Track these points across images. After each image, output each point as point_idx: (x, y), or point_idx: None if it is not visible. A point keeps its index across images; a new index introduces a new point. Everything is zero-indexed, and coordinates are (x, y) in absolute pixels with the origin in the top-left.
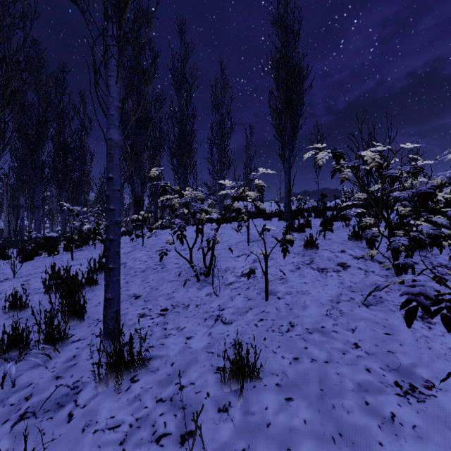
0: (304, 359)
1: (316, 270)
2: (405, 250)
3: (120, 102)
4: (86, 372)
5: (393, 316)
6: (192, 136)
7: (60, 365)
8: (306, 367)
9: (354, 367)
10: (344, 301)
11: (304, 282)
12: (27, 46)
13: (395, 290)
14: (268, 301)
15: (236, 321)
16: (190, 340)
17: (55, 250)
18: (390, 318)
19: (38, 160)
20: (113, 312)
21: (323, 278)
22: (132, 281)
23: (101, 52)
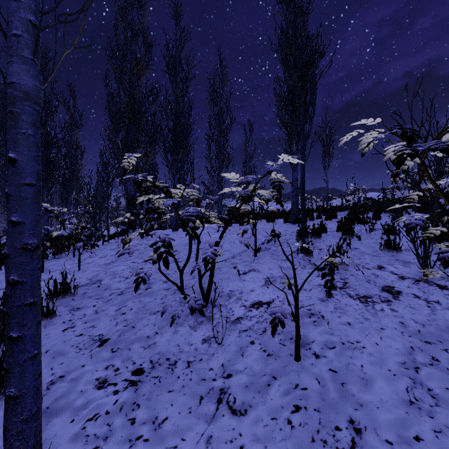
0: None
1: (356, 300)
2: None
3: (35, 15)
4: None
5: None
6: (188, 129)
7: None
8: None
9: None
10: (424, 365)
11: (346, 322)
12: None
13: None
14: (299, 361)
15: (253, 408)
16: None
17: None
18: None
19: None
20: (22, 420)
21: (372, 315)
22: (104, 310)
23: None
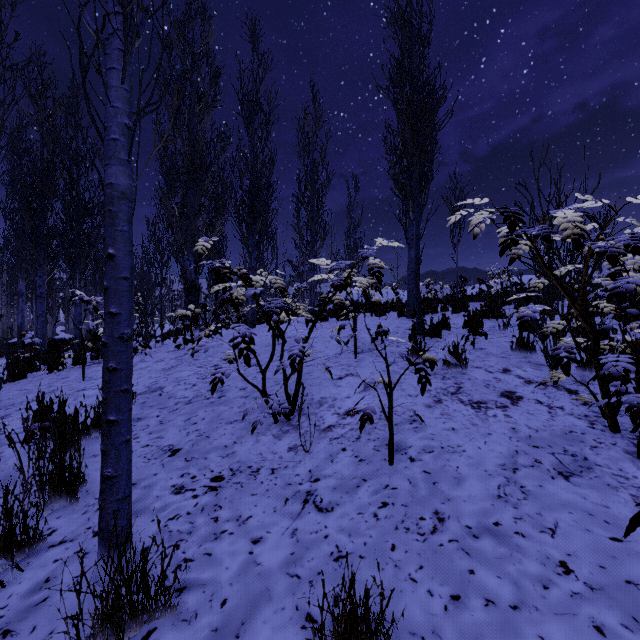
0: (470, 598)
1: (468, 406)
2: (622, 376)
3: (129, 118)
4: (61, 619)
5: (617, 499)
6: (269, 191)
7: (17, 601)
8: (477, 619)
9: (570, 621)
10: (524, 466)
11: (451, 428)
12: (3, 43)
13: (607, 445)
14: (393, 465)
15: (340, 506)
16: (259, 547)
17: (59, 363)
18: (612, 504)
19: (41, 226)
20: (118, 501)
21: (481, 421)
22: (170, 421)
23: (93, 25)
